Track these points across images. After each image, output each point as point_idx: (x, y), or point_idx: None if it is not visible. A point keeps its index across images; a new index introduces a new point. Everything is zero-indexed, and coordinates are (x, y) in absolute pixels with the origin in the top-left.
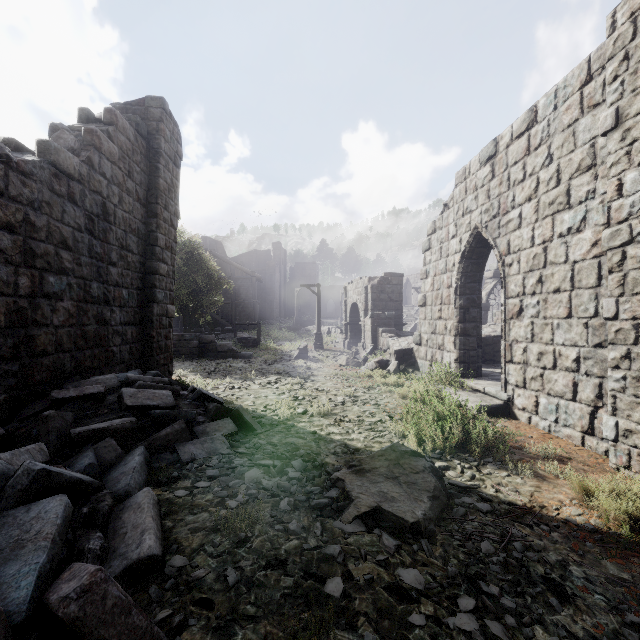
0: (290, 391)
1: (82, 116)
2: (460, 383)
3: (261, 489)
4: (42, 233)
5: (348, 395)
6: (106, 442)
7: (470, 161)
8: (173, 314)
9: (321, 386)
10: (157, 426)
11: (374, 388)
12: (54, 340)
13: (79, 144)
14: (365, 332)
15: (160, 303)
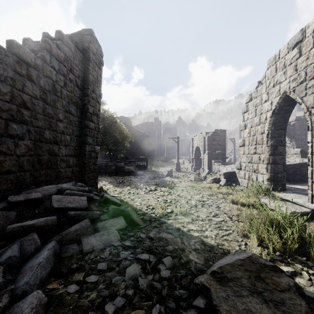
0: (162, 196)
1: (44, 37)
2: (271, 194)
3: (137, 288)
4: (7, 96)
5: (198, 200)
6: (30, 236)
7: (279, 50)
8: (98, 151)
9: (181, 193)
10: (72, 222)
11: (213, 195)
12: (17, 164)
13: (37, 48)
14: (204, 162)
15: (90, 144)
